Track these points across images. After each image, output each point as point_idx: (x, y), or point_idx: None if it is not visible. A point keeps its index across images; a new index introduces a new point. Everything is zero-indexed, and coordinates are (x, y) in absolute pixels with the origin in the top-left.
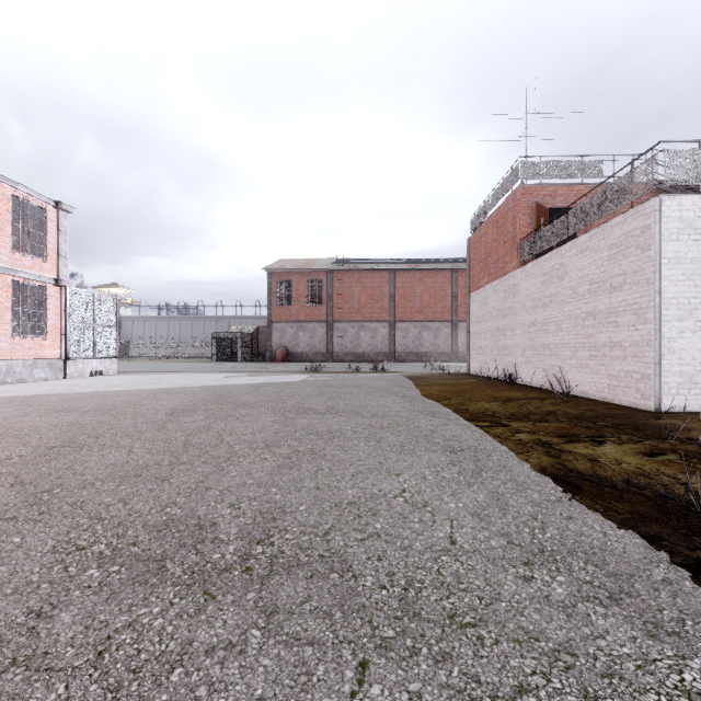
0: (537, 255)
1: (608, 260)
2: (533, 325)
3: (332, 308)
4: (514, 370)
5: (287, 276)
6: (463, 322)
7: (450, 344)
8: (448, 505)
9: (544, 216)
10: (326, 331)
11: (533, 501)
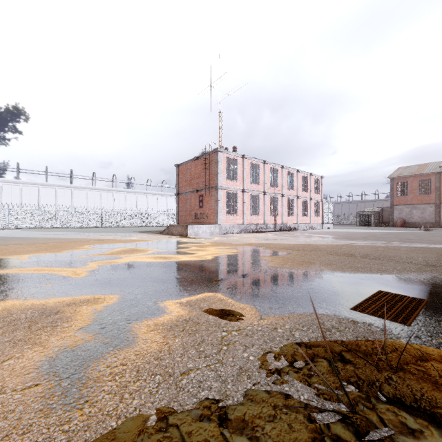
0: None
1: None
2: None
3: (439, 195)
4: None
5: (404, 179)
6: None
7: None
8: None
9: None
10: (434, 209)
11: None
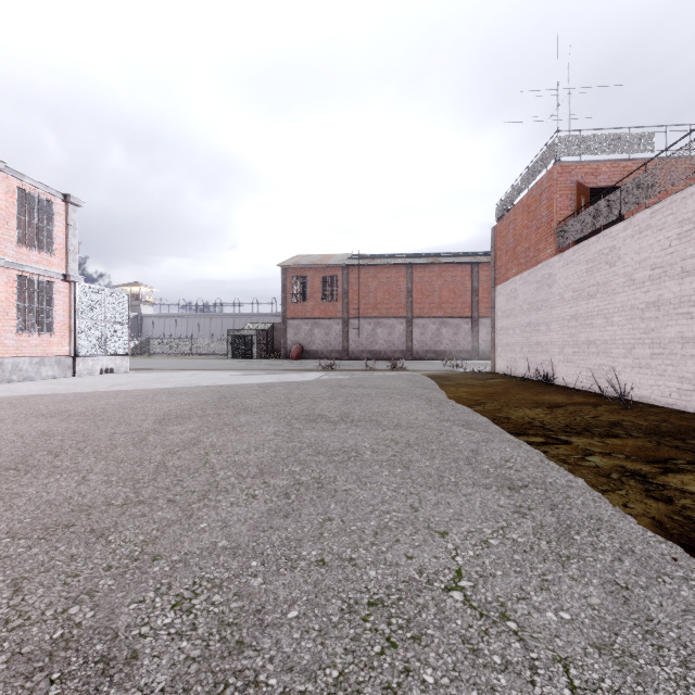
0: (577, 240)
1: (678, 238)
2: (574, 319)
3: (347, 304)
4: (549, 370)
5: (302, 272)
6: (484, 318)
7: (471, 341)
8: (544, 616)
9: (585, 196)
10: (342, 327)
11: (691, 608)
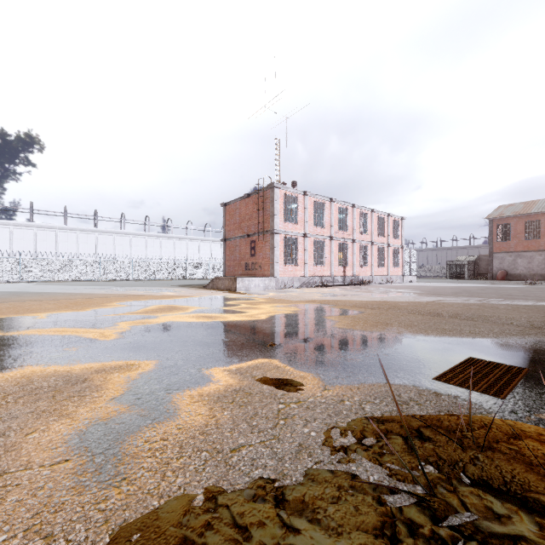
0: None
1: None
2: None
3: None
4: None
5: (506, 221)
6: None
7: None
8: None
9: None
10: (544, 257)
11: None
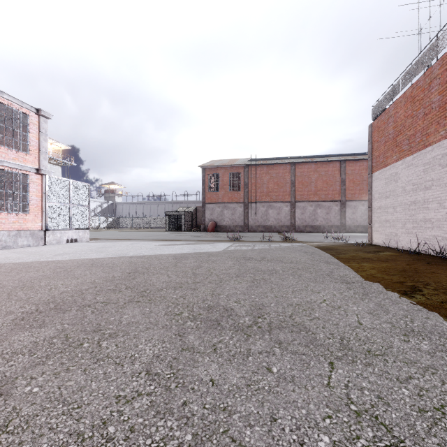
0: None
1: None
2: None
3: (247, 192)
4: (443, 244)
5: (215, 171)
6: (350, 201)
7: (339, 218)
8: None
9: None
10: (243, 209)
11: None
